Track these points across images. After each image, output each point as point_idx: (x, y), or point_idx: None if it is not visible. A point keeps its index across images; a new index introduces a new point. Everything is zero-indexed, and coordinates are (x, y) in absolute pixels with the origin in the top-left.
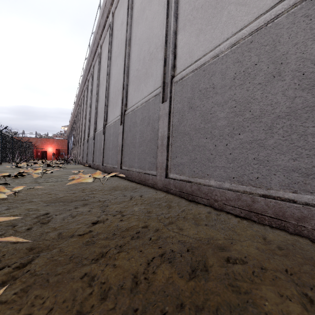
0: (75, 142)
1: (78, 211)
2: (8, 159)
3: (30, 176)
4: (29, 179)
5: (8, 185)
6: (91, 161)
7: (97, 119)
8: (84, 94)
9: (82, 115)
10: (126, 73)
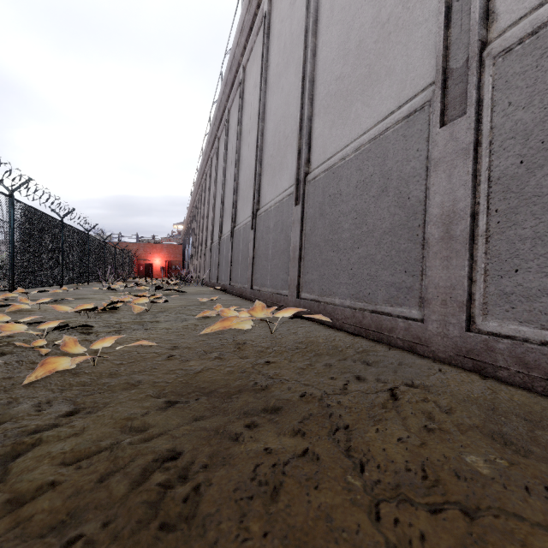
0: (195, 248)
1: (275, 459)
2: (98, 276)
3: (129, 309)
4: (127, 316)
5: (89, 327)
6: (227, 281)
7: (238, 203)
8: (211, 165)
9: (209, 201)
10: (309, 94)
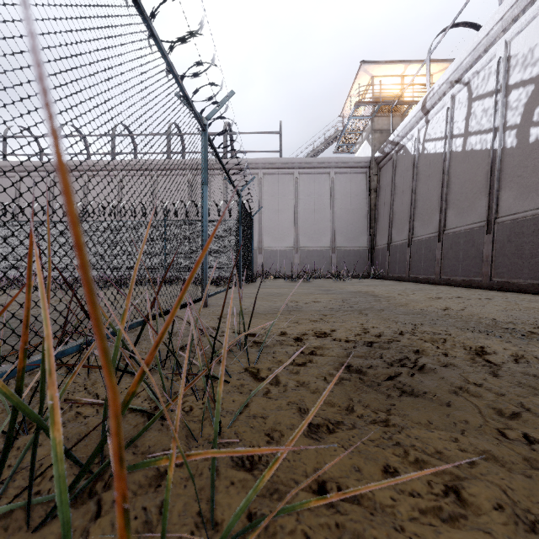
0: None
1: None
2: None
3: None
4: None
5: None
6: None
7: None
8: None
9: None
10: None
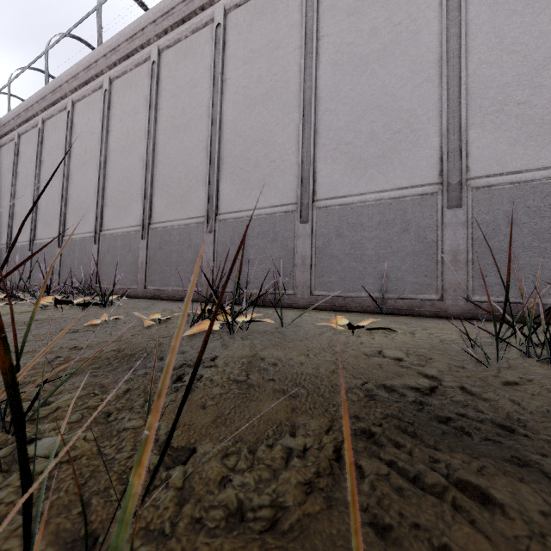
0: None
1: None
2: None
3: None
4: None
5: None
6: None
7: None
8: None
9: None
10: (12, 218)
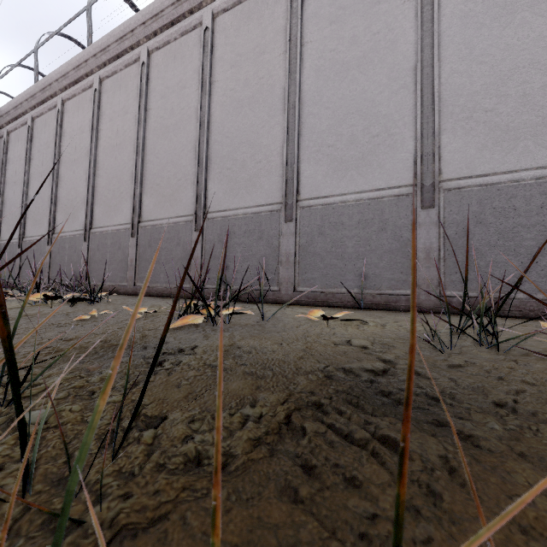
0: None
1: None
2: None
3: None
4: None
5: None
6: None
7: None
8: None
9: None
10: (0, 215)
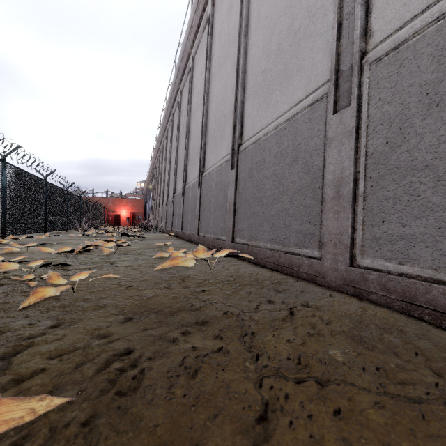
0: (154, 202)
1: (198, 353)
2: (75, 225)
3: (100, 251)
4: (98, 256)
5: (68, 265)
6: (179, 229)
7: (188, 166)
8: (167, 135)
9: (165, 164)
10: (241, 83)
